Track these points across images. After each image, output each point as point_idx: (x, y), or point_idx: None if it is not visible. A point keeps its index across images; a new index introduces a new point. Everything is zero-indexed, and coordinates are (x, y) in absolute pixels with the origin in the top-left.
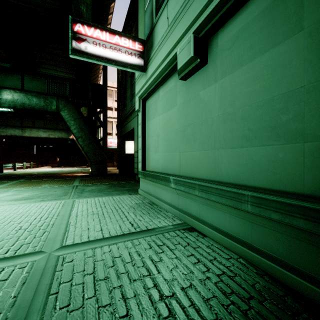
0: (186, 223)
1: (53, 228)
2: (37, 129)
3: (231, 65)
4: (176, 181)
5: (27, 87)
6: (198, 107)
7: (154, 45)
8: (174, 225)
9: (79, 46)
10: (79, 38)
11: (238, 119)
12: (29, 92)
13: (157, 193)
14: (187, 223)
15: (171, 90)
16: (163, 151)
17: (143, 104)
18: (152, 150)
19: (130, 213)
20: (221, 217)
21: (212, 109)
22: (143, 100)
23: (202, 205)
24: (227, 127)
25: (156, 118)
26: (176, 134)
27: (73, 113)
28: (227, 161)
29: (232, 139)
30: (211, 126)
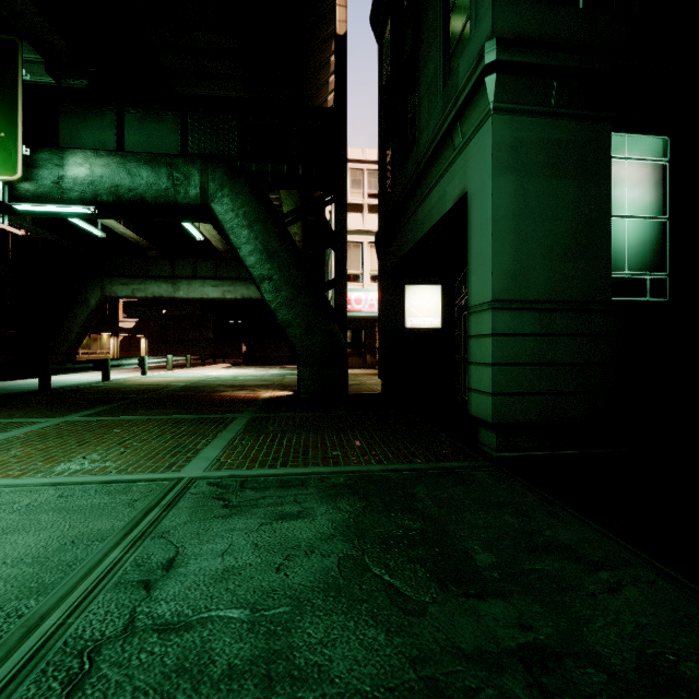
0: None
1: None
2: (200, 282)
3: None
4: None
5: (132, 144)
6: None
7: None
8: None
9: None
10: None
11: None
12: (132, 152)
13: None
14: None
15: None
16: None
17: None
18: None
19: None
20: None
21: None
22: None
23: None
24: None
25: None
26: None
27: (246, 205)
28: None
29: None
30: None
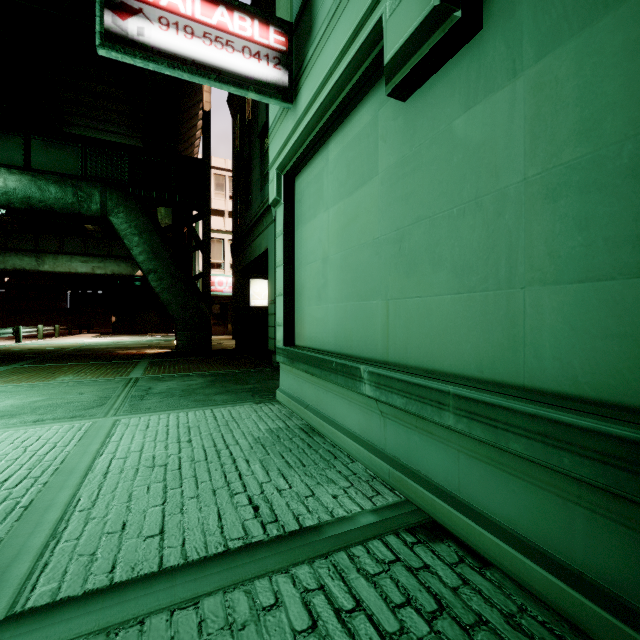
0: (411, 502)
1: (21, 522)
2: (68, 257)
3: (584, 0)
4: (378, 378)
5: (38, 163)
6: (447, 167)
7: (315, 25)
8: (379, 510)
9: (123, 26)
10: (123, 5)
11: (619, 178)
12: (42, 173)
13: (324, 404)
14: (416, 503)
15: (360, 138)
16: (339, 298)
17: (287, 185)
18: (309, 297)
19: (253, 465)
20: (550, 514)
21: (501, 164)
22: (288, 177)
23: (467, 458)
24: (563, 211)
25: (319, 216)
26: (377, 252)
27: (137, 220)
28: (563, 325)
29: (589, 251)
30: (495, 217)
